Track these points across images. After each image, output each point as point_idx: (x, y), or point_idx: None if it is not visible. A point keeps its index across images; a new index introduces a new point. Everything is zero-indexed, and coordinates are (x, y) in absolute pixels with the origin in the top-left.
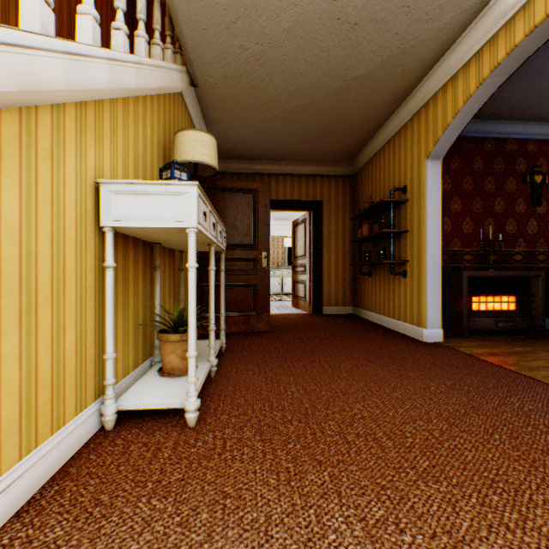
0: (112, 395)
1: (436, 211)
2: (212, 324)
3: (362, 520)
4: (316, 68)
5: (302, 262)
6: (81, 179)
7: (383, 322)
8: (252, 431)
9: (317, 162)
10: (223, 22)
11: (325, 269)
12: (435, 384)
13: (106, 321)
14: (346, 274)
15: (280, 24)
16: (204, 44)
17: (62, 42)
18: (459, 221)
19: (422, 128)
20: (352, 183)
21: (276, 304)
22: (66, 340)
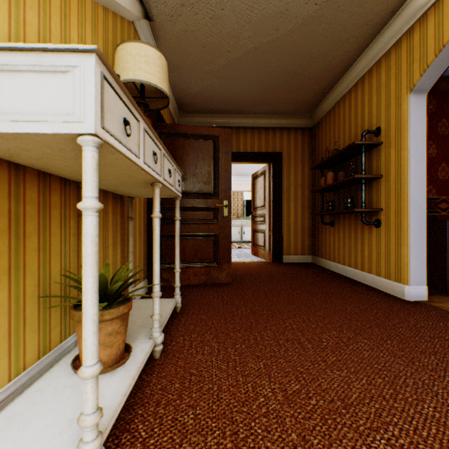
0: None
1: (420, 152)
2: (156, 289)
3: None
4: None
5: (261, 212)
6: None
7: (348, 274)
8: None
9: (277, 115)
10: None
11: (284, 219)
12: None
13: None
14: (305, 223)
15: None
16: None
17: None
18: (434, 167)
19: (403, 58)
20: (311, 135)
21: (236, 251)
22: None
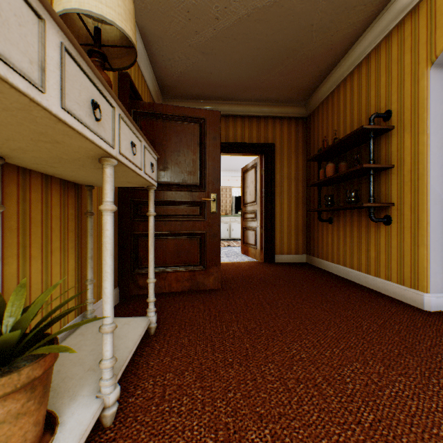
0: None
1: (441, 136)
2: (106, 320)
3: None
4: None
5: (252, 208)
6: None
7: (350, 276)
8: None
9: (270, 102)
10: None
11: (277, 216)
12: None
13: None
14: (299, 220)
15: None
16: None
17: None
18: None
19: (422, 27)
20: (306, 125)
21: (225, 250)
22: None
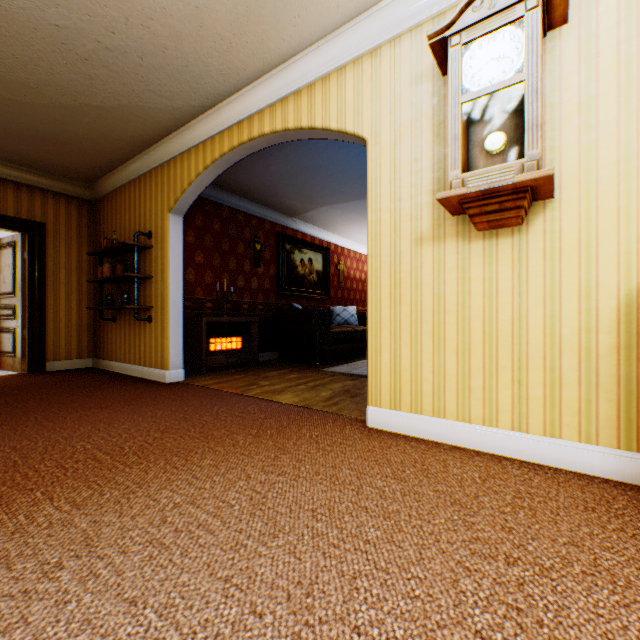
0: None
1: (179, 262)
2: None
3: (73, 502)
4: (34, 71)
5: (10, 302)
6: None
7: (129, 371)
8: None
9: (38, 170)
10: None
11: (51, 313)
12: (164, 411)
13: None
14: (85, 319)
15: None
16: None
17: None
18: (203, 273)
19: (166, 182)
20: (94, 210)
21: None
22: None
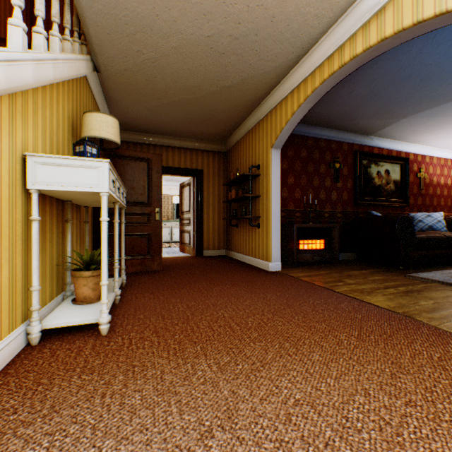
0: (38, 318)
1: (277, 183)
2: (116, 264)
3: (217, 363)
4: (197, 76)
5: (187, 216)
6: (13, 153)
7: (245, 260)
8: (150, 332)
9: (199, 140)
10: (125, 32)
11: (205, 222)
12: (270, 295)
13: (32, 261)
14: (221, 225)
15: (170, 42)
16: (108, 43)
17: (3, 53)
18: (293, 190)
19: (269, 127)
20: (225, 157)
21: (167, 249)
22: (2, 275)
